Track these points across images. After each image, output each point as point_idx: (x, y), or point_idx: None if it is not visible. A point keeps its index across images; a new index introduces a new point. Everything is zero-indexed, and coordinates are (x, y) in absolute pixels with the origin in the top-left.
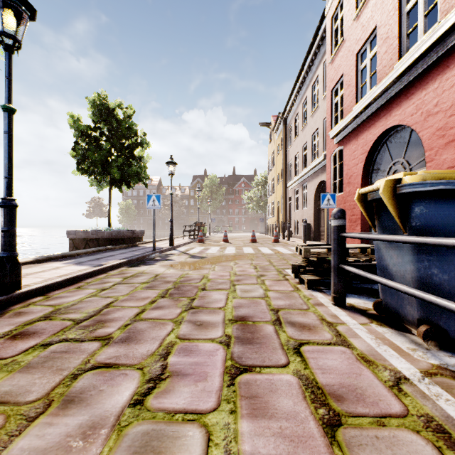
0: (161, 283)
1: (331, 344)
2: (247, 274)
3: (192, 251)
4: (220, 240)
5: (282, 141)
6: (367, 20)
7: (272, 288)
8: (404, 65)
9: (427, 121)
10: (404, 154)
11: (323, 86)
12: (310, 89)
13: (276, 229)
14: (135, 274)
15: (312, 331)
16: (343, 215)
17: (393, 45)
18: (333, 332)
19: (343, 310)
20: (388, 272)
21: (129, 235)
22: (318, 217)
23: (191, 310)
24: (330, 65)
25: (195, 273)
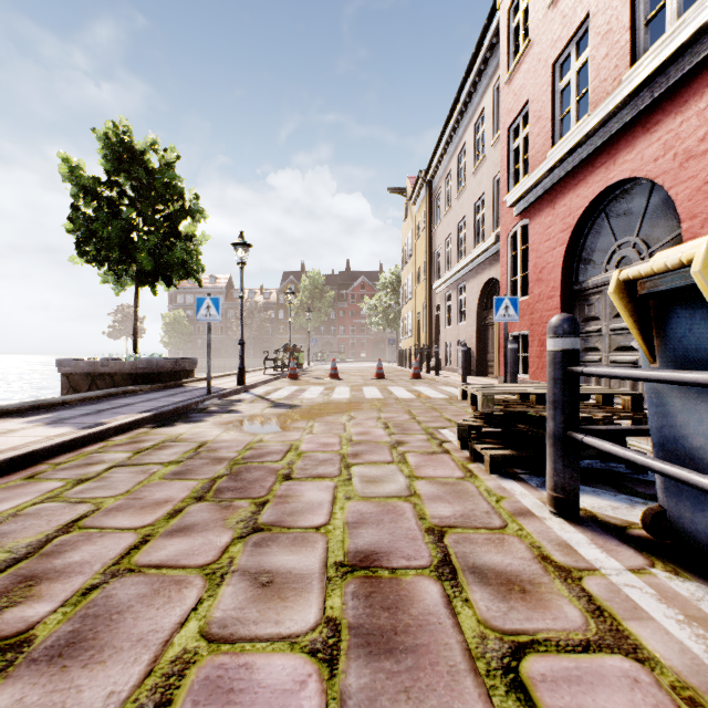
0: (204, 463)
1: (592, 647)
2: (373, 441)
3: (276, 394)
4: (326, 375)
5: (425, 216)
6: (571, 6)
7: (422, 472)
8: (645, 72)
9: (686, 169)
10: (638, 229)
11: (493, 124)
12: (470, 131)
13: (415, 356)
14: (160, 443)
15: (532, 599)
16: (574, 328)
17: (620, 41)
18: (580, 600)
19: (578, 528)
20: (689, 453)
21: (169, 367)
22: (483, 338)
23: (254, 535)
24: (506, 88)
25: (275, 439)
